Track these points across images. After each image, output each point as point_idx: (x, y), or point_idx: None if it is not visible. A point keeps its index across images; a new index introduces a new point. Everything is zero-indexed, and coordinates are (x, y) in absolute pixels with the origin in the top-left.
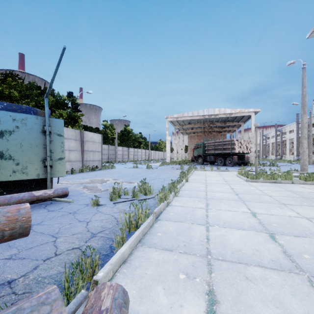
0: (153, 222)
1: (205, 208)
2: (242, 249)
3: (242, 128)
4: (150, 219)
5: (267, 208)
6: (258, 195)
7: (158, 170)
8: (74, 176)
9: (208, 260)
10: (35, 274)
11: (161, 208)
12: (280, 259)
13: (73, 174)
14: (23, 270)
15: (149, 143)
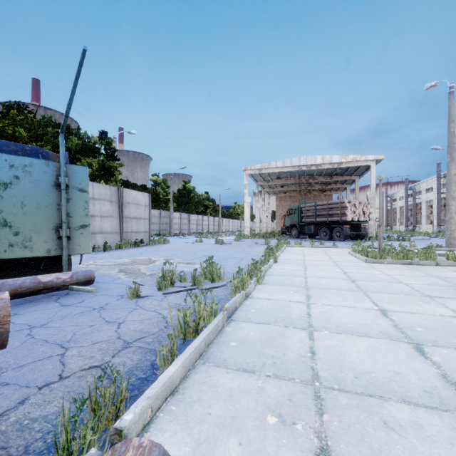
0: (223, 324)
1: (305, 302)
2: (372, 371)
3: (357, 184)
4: (219, 319)
5: (404, 303)
6: (387, 282)
7: (233, 247)
8: (108, 255)
9: (316, 389)
10: (20, 414)
11: (236, 302)
12: (438, 389)
13: (107, 252)
14: (2, 406)
15: (219, 207)
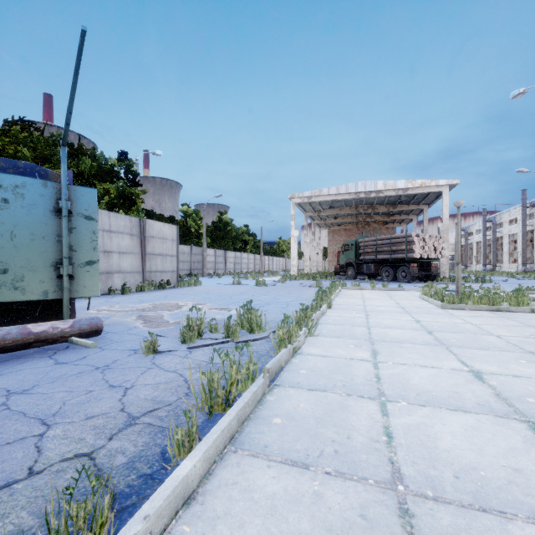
0: (263, 391)
1: (371, 361)
2: (478, 466)
3: (425, 215)
4: (258, 384)
5: (501, 362)
6: (473, 333)
7: (277, 289)
8: (126, 298)
9: (400, 498)
10: None
11: (281, 360)
12: None
13: (126, 295)
14: None
15: (261, 243)
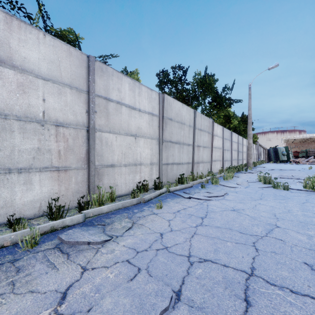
0: None
1: None
2: None
3: None
4: None
5: None
6: None
7: None
8: None
9: None
10: None
11: None
12: None
13: None
14: None
15: None
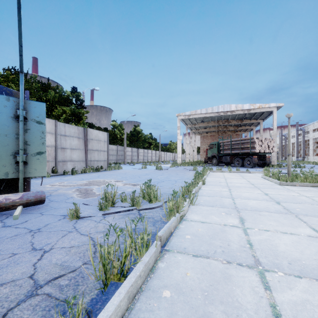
0: (155, 258)
1: (241, 227)
2: None
3: (261, 126)
4: (150, 253)
5: None
6: (310, 204)
7: (169, 172)
8: (73, 177)
9: None
10: None
11: (170, 227)
12: None
13: (74, 175)
14: None
15: (159, 144)
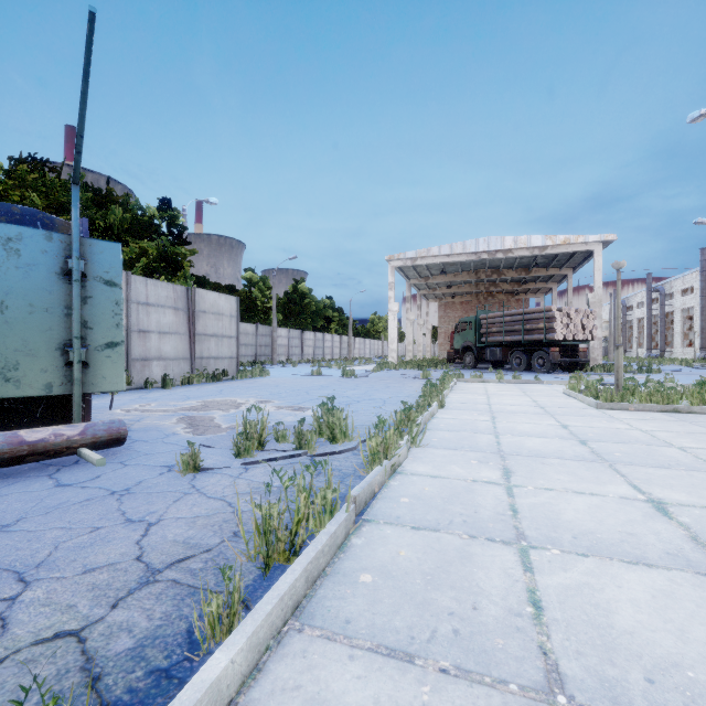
0: (347, 530)
1: (503, 484)
2: (682, 661)
3: (570, 282)
4: (339, 521)
5: (692, 487)
6: (645, 444)
7: (370, 382)
8: (168, 394)
9: None
10: None
11: (373, 484)
12: None
13: (167, 389)
14: None
15: (349, 321)
